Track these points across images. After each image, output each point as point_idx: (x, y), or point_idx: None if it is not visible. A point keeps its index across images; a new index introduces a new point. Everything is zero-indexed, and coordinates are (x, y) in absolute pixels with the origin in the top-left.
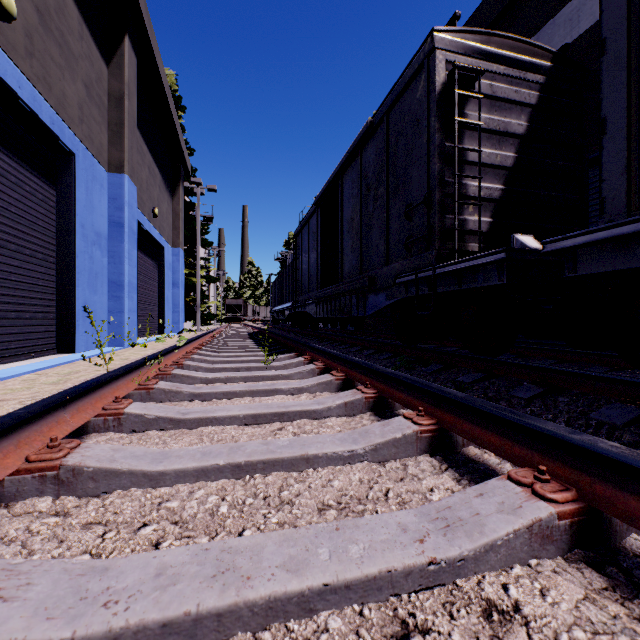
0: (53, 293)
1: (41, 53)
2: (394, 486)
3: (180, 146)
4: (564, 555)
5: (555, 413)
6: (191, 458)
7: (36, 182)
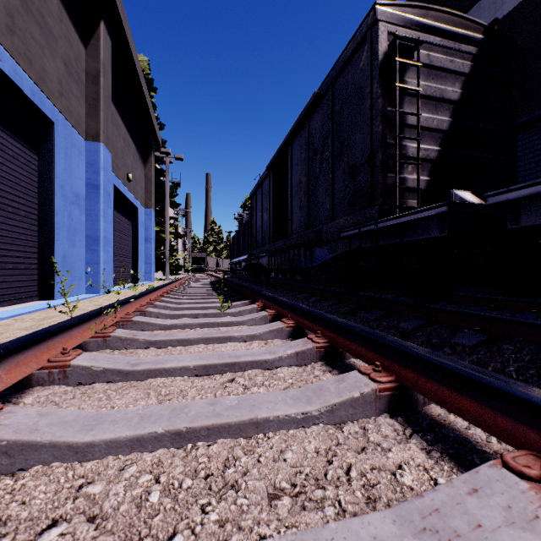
0: (35, 246)
1: (22, 31)
2: (356, 461)
3: (151, 120)
4: None
5: (503, 362)
6: (127, 424)
7: (18, 147)
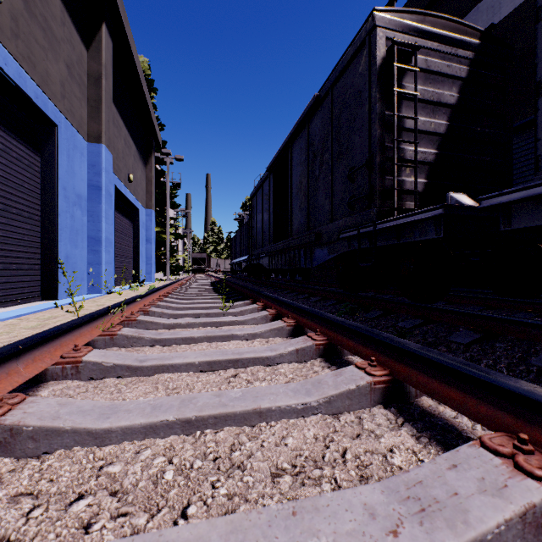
0: (38, 247)
1: (26, 35)
2: (351, 445)
3: (152, 121)
4: None
5: (495, 359)
6: (140, 413)
7: (22, 149)
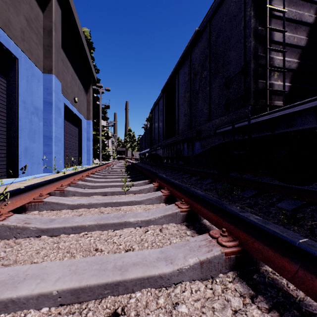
0: (4, 141)
1: None
2: None
3: (90, 65)
4: None
5: None
6: None
7: None
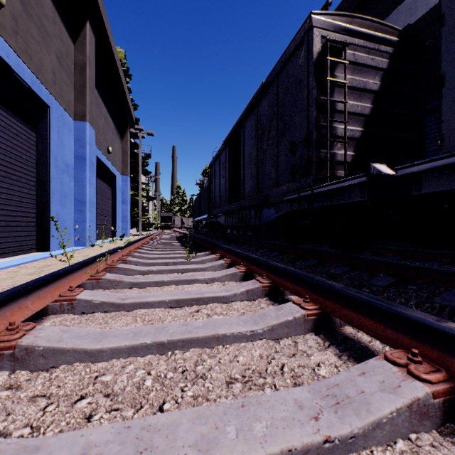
0: (33, 208)
1: (24, 32)
2: (288, 361)
3: (127, 102)
4: (438, 429)
5: (406, 298)
6: (124, 337)
7: (21, 127)
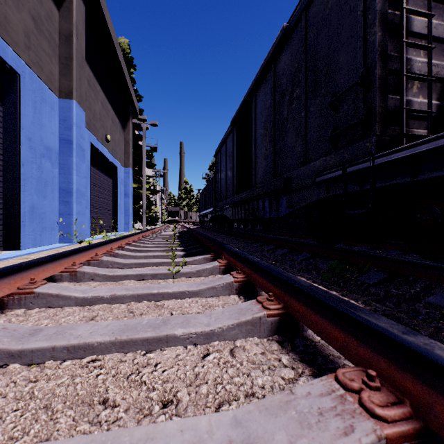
0: None
1: None
2: None
3: (128, 89)
4: None
5: None
6: None
7: None
